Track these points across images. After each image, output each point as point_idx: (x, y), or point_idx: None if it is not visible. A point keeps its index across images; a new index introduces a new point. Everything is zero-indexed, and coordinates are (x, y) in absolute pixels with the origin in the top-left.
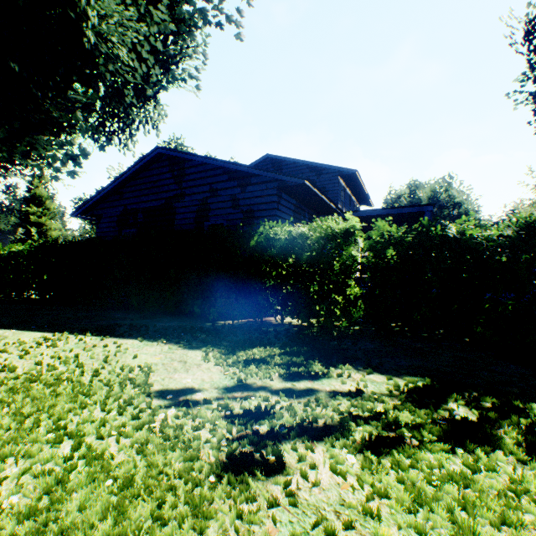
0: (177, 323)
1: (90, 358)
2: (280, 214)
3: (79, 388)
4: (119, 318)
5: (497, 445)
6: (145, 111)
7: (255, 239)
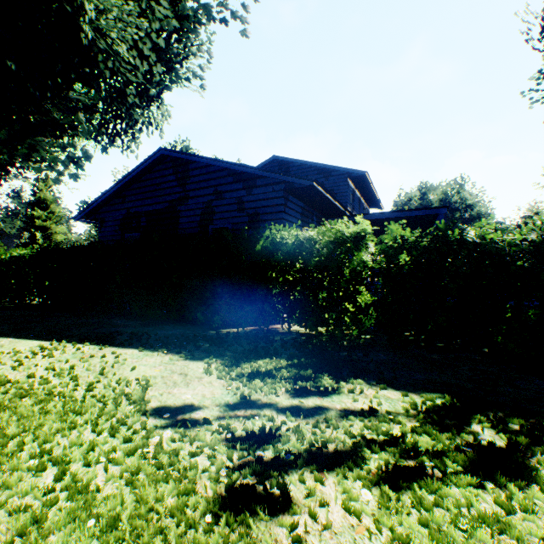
0: (180, 331)
1: (86, 369)
2: (287, 218)
3: (71, 404)
4: (120, 325)
5: (531, 478)
6: (148, 112)
7: (260, 243)
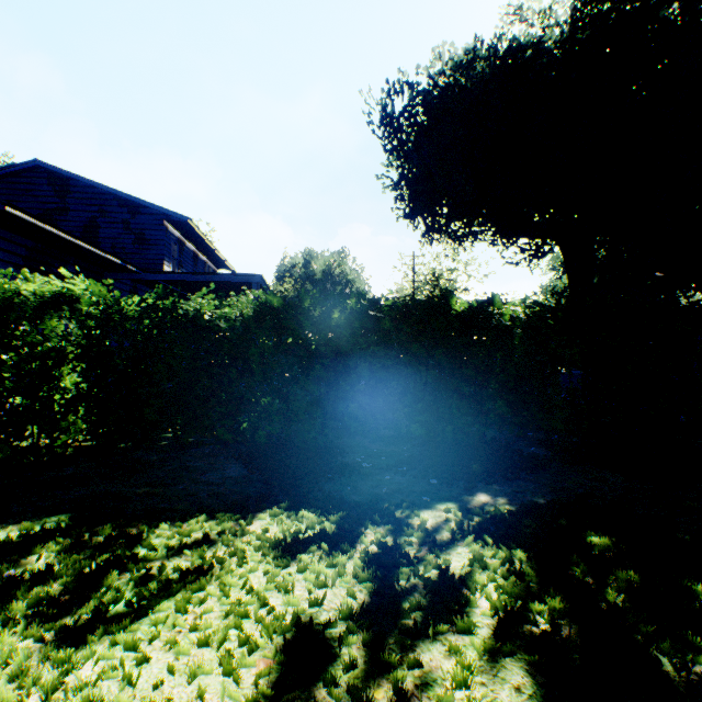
0: None
1: None
2: None
3: None
4: None
5: None
6: None
7: None
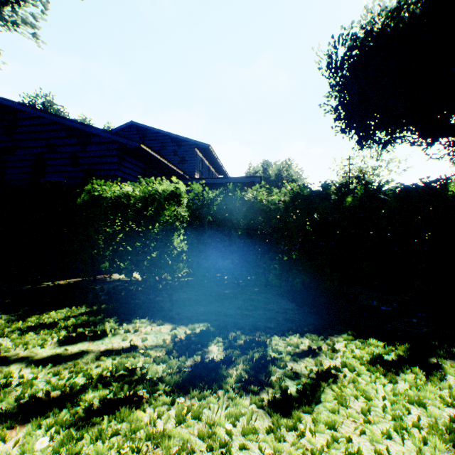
0: None
1: None
2: (122, 175)
3: None
4: None
5: (220, 385)
6: None
7: (82, 196)
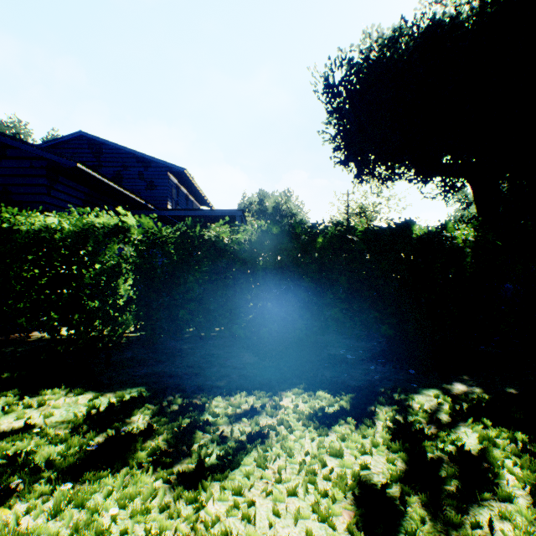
0: None
1: None
2: (54, 202)
3: None
4: None
5: (127, 462)
6: None
7: None
